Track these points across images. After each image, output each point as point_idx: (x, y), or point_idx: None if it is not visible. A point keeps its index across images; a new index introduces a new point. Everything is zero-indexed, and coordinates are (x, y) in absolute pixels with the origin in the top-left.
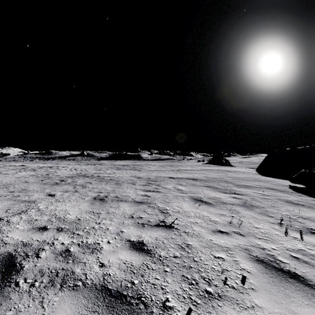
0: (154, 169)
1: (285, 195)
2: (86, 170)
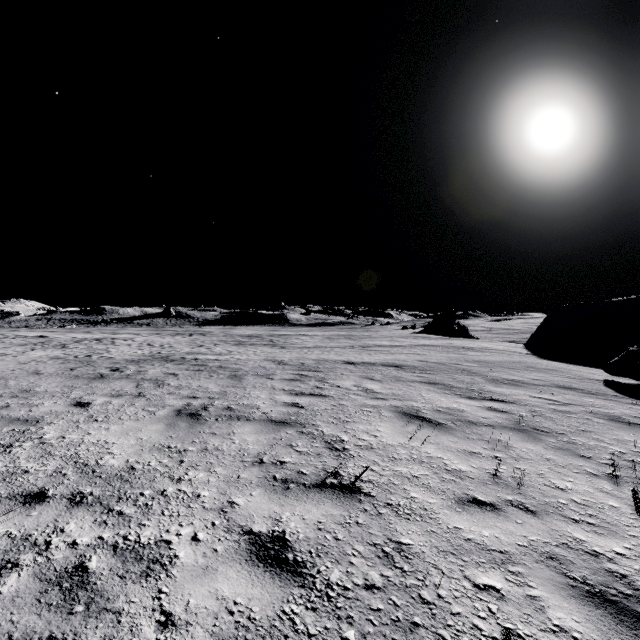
0: (314, 343)
1: (601, 402)
2: (172, 345)
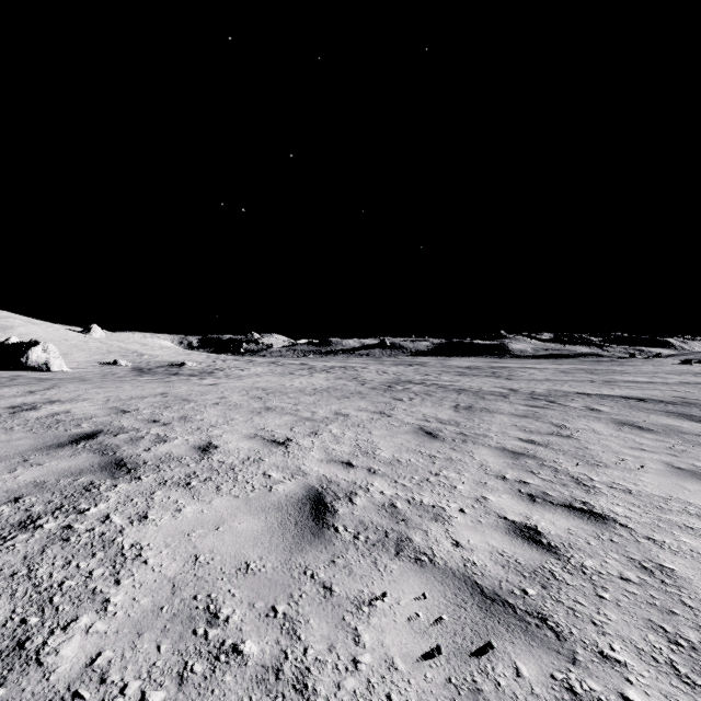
0: (544, 377)
1: None
2: (403, 374)
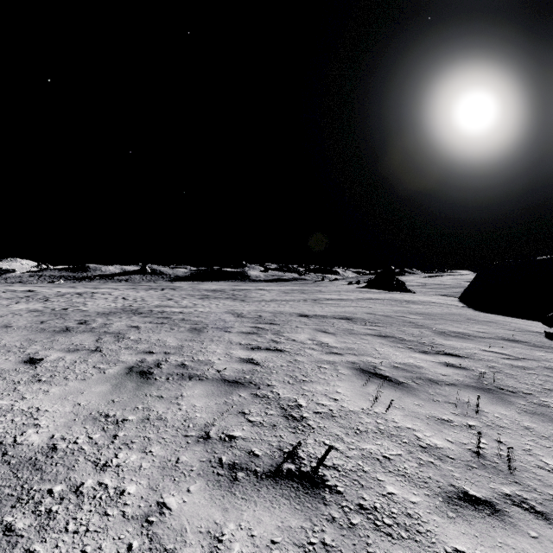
0: (271, 297)
1: (552, 356)
2: (144, 299)
